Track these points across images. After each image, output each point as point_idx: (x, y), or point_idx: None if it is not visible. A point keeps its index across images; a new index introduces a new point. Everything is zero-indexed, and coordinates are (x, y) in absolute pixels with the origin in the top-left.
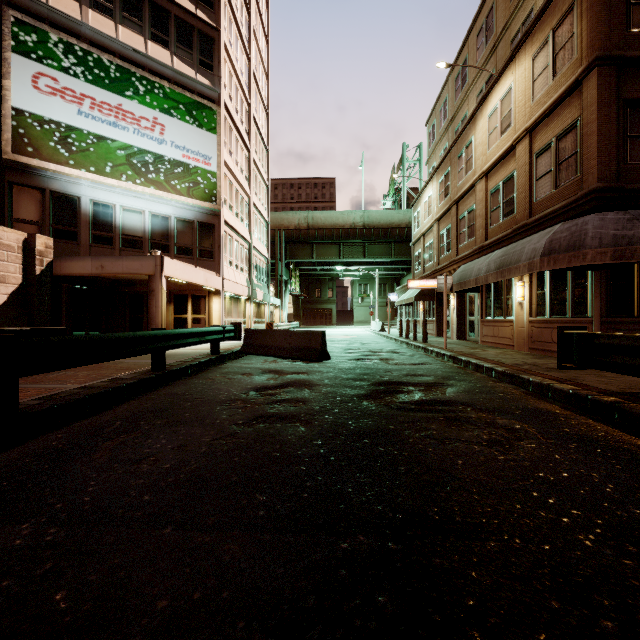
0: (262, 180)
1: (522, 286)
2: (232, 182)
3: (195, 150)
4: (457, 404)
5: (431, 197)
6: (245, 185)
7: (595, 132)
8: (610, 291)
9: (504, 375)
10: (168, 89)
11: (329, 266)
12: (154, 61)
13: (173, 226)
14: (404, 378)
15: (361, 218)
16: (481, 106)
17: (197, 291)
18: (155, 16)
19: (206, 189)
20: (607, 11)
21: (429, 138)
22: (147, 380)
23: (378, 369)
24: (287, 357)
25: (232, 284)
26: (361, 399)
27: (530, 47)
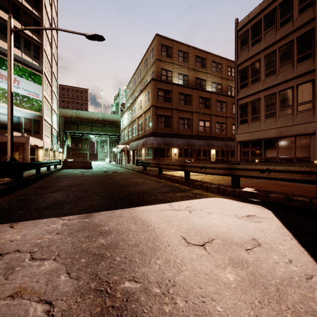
0: (55, 96)
1: (143, 150)
2: (46, 102)
3: (32, 91)
4: (118, 172)
5: (126, 117)
6: (50, 101)
7: (152, 120)
8: (155, 152)
9: (131, 169)
10: (21, 67)
11: (86, 134)
12: (14, 54)
13: (22, 121)
14: (111, 170)
15: (101, 116)
16: (137, 98)
17: (31, 146)
18: (14, 36)
19: (37, 107)
20: (154, 96)
21: (127, 94)
22: (49, 172)
23: (106, 170)
24: (79, 169)
25: (46, 144)
26: (101, 172)
27: (144, 92)
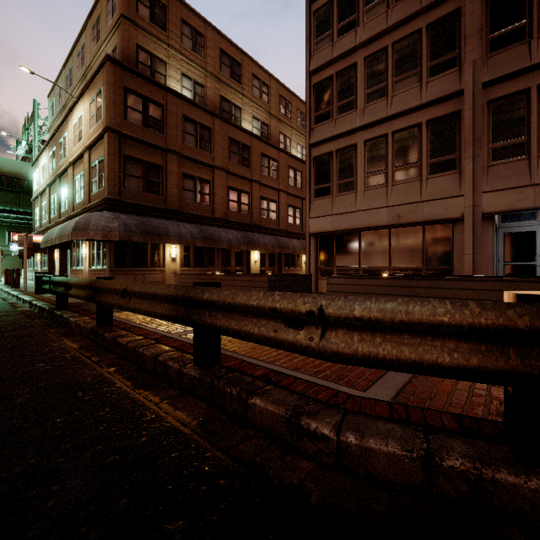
0: None
1: (86, 247)
2: None
3: None
4: None
5: (45, 164)
6: None
7: (107, 167)
8: (116, 254)
9: (29, 303)
10: None
11: None
12: None
13: None
14: None
15: None
16: (71, 113)
17: None
18: None
19: None
20: (114, 104)
21: (50, 111)
22: None
23: None
24: None
25: None
26: None
27: (89, 95)
